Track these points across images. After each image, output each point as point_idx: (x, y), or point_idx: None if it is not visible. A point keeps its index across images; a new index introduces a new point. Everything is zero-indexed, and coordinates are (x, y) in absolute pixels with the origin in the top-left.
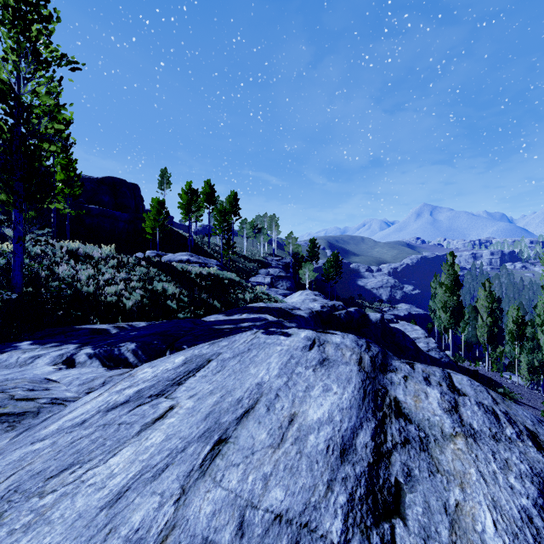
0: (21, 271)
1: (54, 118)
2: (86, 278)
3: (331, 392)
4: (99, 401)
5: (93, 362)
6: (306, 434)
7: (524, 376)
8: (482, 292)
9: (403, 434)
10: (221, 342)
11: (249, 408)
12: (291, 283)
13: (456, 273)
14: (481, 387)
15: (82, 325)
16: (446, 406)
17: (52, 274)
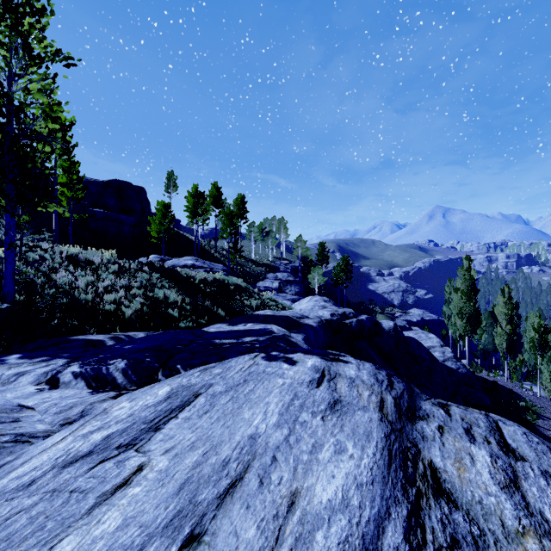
0: (13, 279)
1: (56, 120)
2: (84, 285)
3: (345, 454)
4: (58, 449)
5: (79, 382)
6: (311, 530)
7: (546, 388)
8: (501, 299)
9: (448, 530)
10: (214, 369)
11: (236, 478)
12: (300, 288)
13: (473, 278)
14: (542, 445)
15: (77, 336)
16: (502, 479)
17: (49, 281)
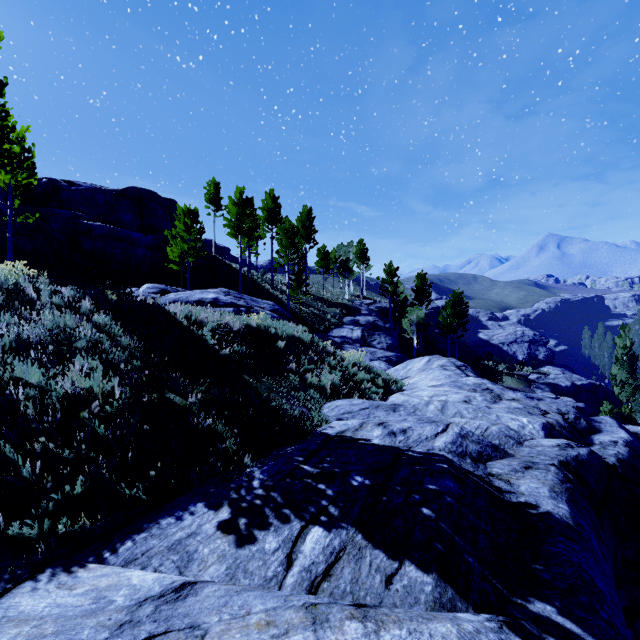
0: None
1: None
2: None
3: None
4: None
5: None
6: None
7: None
8: None
9: None
10: None
11: None
12: (394, 338)
13: None
14: None
15: None
16: None
17: None
